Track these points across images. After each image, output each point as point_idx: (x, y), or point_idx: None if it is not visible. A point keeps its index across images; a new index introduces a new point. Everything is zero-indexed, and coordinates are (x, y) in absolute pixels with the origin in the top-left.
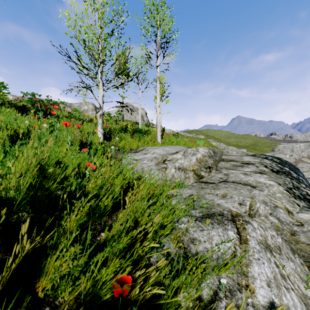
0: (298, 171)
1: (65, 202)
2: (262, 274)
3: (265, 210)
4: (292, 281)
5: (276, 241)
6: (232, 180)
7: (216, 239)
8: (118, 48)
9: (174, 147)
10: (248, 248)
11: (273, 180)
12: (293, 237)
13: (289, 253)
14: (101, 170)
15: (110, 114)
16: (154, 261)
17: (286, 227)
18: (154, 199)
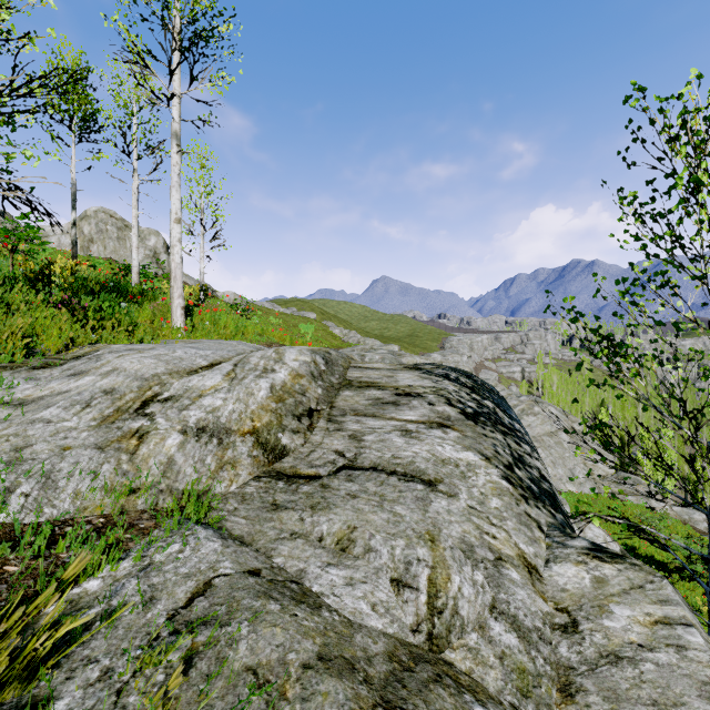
0: (507, 405)
1: None
2: None
3: (477, 598)
4: None
5: None
6: (371, 462)
7: None
8: None
9: (211, 346)
10: None
11: (473, 446)
12: (571, 709)
13: None
14: None
15: None
16: None
17: (542, 657)
18: None
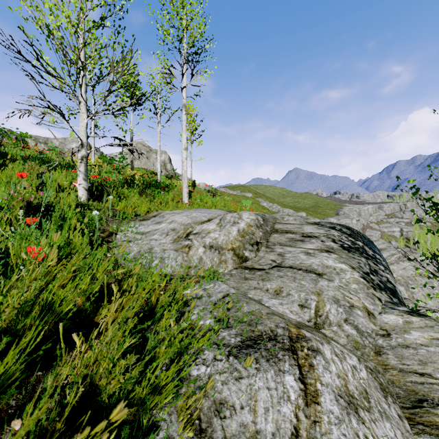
0: (373, 245)
1: None
2: None
3: (337, 315)
4: None
5: (361, 380)
6: (289, 265)
7: (263, 397)
8: (114, 48)
9: (206, 211)
10: (320, 414)
11: (345, 262)
12: (379, 358)
13: (381, 399)
14: (13, 279)
15: (106, 157)
16: None
17: (368, 341)
18: (133, 340)
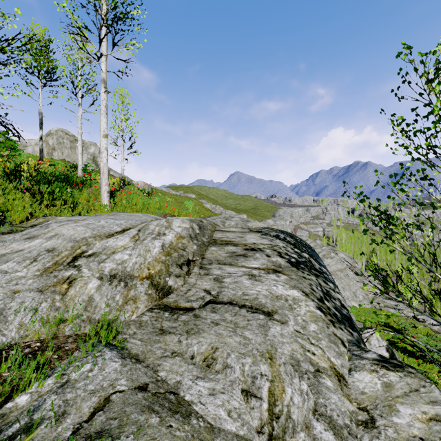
0: (317, 256)
1: None
2: None
3: (303, 404)
4: None
5: None
6: (228, 298)
7: None
8: None
9: (125, 217)
10: None
11: (297, 286)
12: None
13: None
14: None
15: None
16: None
17: None
18: None
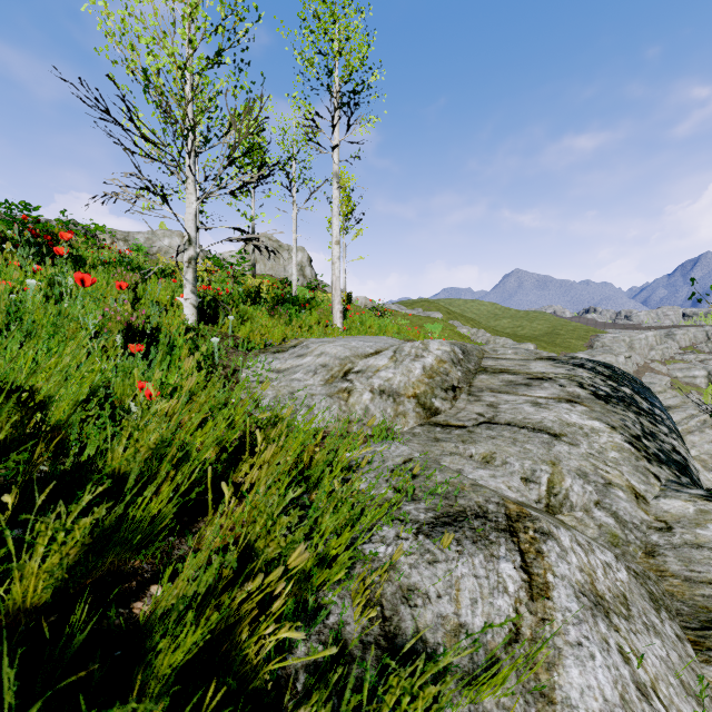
0: (650, 395)
1: (55, 497)
2: (590, 692)
3: (584, 494)
4: (664, 701)
5: (617, 581)
6: (506, 420)
7: (468, 586)
8: (235, 96)
9: (371, 340)
10: (552, 611)
11: (600, 418)
12: (651, 561)
13: (649, 611)
14: (153, 409)
15: (219, 259)
16: (299, 667)
17: (634, 535)
18: (299, 490)
